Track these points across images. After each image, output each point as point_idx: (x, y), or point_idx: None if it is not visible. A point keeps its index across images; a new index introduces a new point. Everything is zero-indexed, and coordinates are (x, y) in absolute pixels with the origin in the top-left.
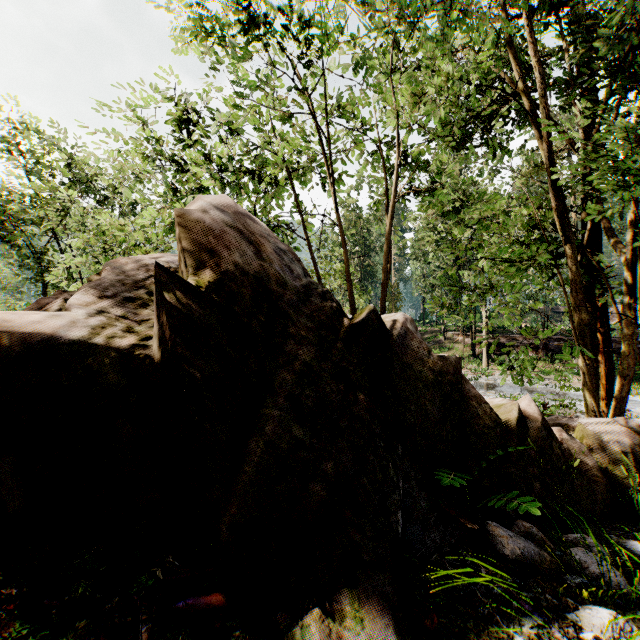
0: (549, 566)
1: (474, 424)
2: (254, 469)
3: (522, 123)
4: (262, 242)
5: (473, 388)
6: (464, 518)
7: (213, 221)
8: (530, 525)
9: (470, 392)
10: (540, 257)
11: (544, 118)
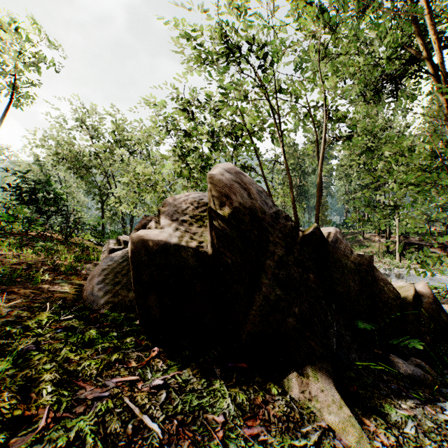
0: (430, 382)
1: (381, 296)
2: (258, 308)
3: (428, 76)
4: (250, 188)
5: (381, 274)
6: (373, 347)
7: (226, 179)
8: (420, 361)
9: (379, 277)
10: (441, 181)
11: (444, 78)
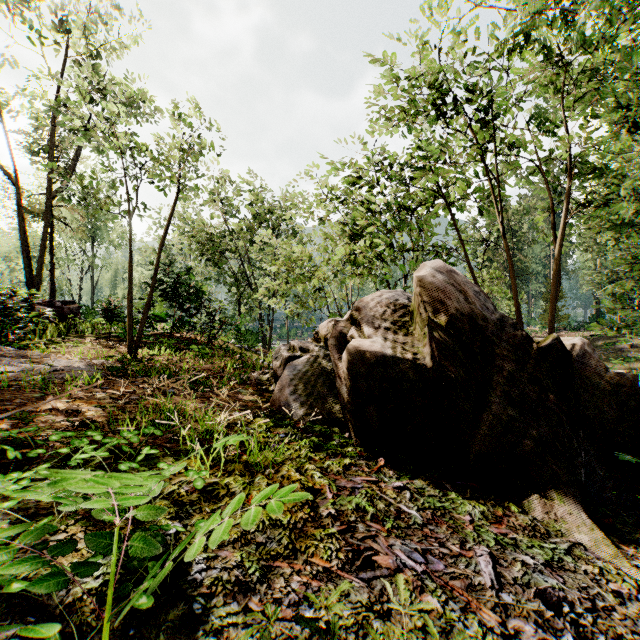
0: None
1: None
2: (487, 428)
3: None
4: (466, 290)
5: None
6: (636, 485)
7: (439, 282)
8: None
9: None
10: None
11: None
